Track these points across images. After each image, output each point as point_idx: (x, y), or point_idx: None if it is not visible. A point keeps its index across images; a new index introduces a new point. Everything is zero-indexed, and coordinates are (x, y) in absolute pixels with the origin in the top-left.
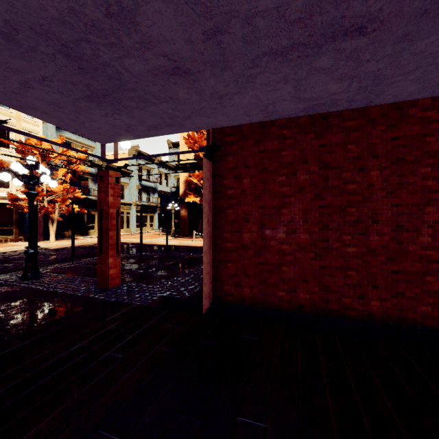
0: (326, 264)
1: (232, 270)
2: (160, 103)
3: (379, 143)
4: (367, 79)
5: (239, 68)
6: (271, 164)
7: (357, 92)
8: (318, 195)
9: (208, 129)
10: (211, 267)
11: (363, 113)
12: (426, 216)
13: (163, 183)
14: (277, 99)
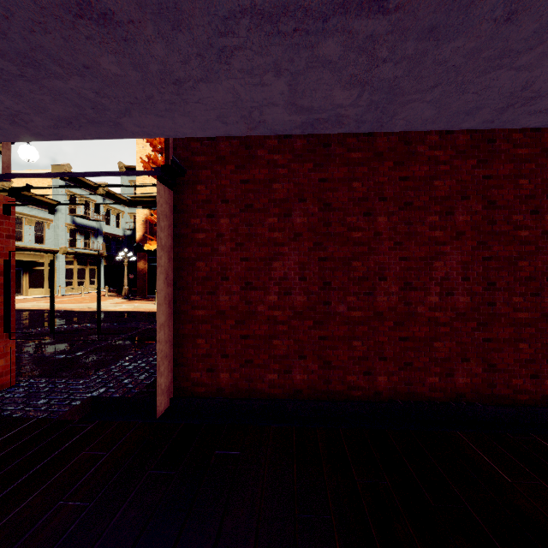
0: (328, 333)
1: (204, 349)
2: (68, 74)
3: (387, 183)
4: (380, 91)
5: (204, 30)
6: (258, 200)
7: (368, 109)
8: (318, 245)
9: (168, 142)
10: (172, 347)
11: (369, 144)
12: (435, 272)
13: (112, 222)
14: (265, 101)
